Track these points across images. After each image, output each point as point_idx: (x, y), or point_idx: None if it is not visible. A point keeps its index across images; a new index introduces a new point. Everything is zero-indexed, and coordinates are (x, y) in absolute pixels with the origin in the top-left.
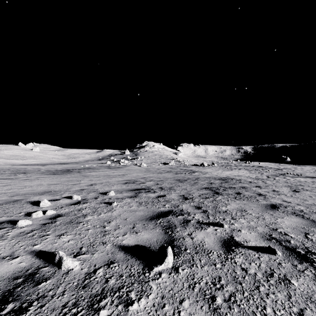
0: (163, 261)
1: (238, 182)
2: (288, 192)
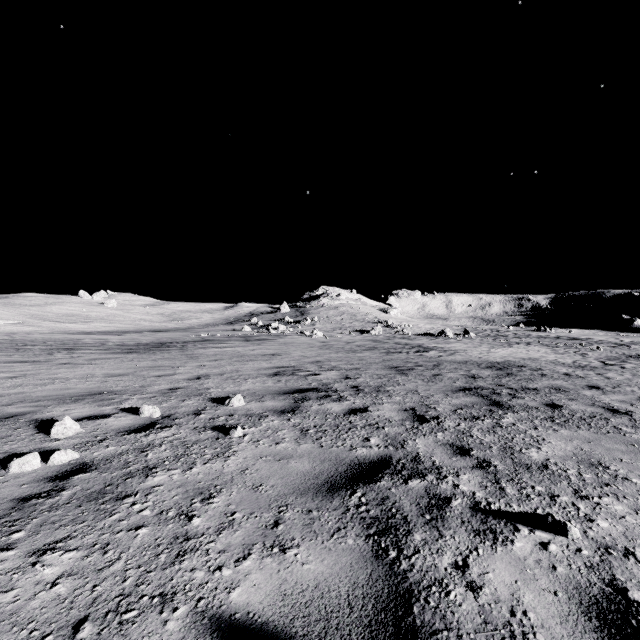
0: None
1: (539, 376)
2: None
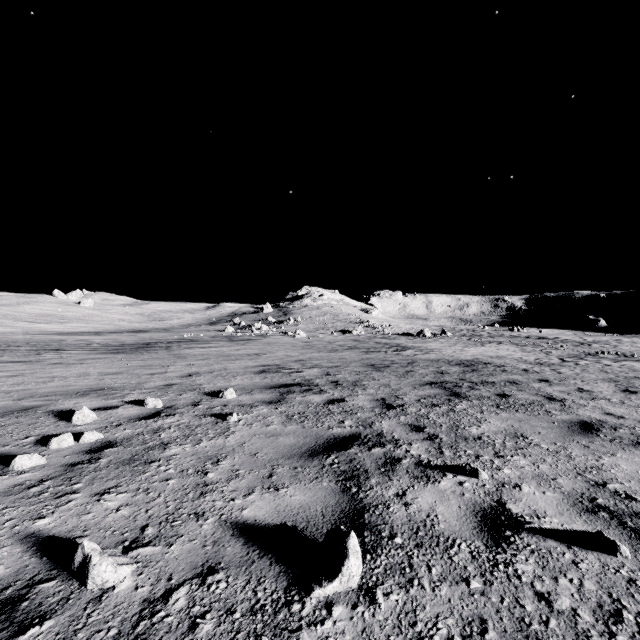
0: (336, 571)
1: (500, 372)
2: (612, 394)
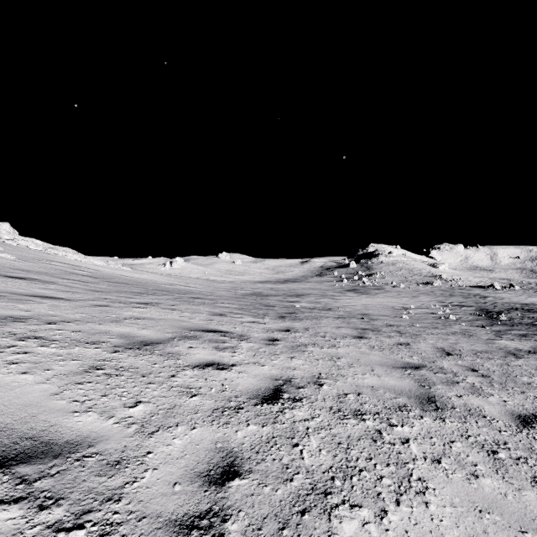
0: (501, 315)
1: None
2: None
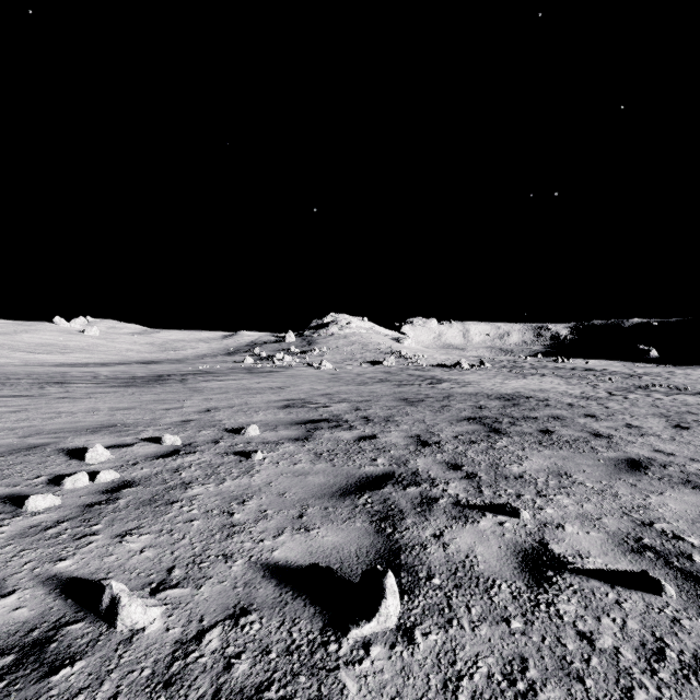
0: (373, 611)
1: (543, 406)
2: (663, 430)
